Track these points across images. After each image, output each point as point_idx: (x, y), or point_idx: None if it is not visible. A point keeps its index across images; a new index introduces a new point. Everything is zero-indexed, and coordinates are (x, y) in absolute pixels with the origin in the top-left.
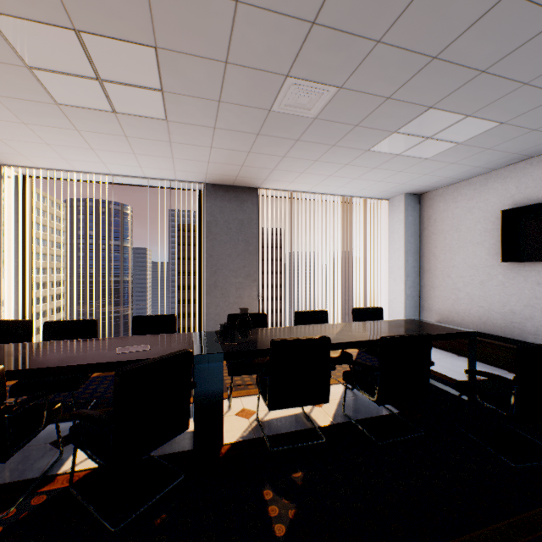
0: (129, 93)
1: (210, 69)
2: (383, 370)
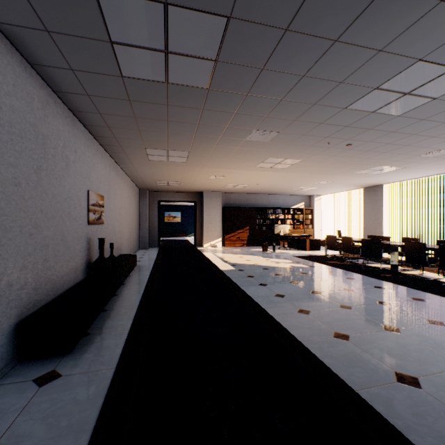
0: (387, 169)
1: (395, 162)
2: (439, 256)
